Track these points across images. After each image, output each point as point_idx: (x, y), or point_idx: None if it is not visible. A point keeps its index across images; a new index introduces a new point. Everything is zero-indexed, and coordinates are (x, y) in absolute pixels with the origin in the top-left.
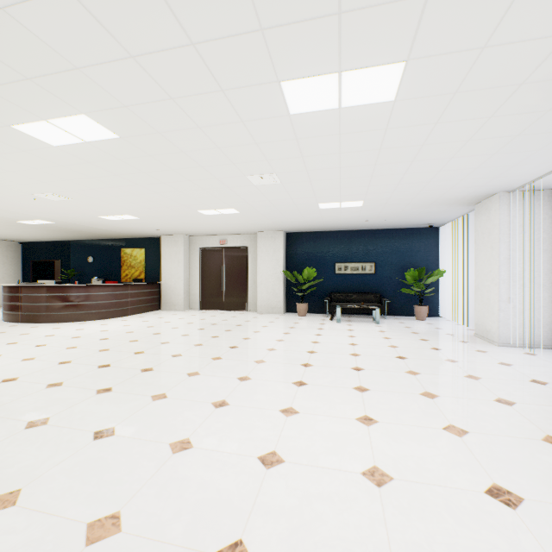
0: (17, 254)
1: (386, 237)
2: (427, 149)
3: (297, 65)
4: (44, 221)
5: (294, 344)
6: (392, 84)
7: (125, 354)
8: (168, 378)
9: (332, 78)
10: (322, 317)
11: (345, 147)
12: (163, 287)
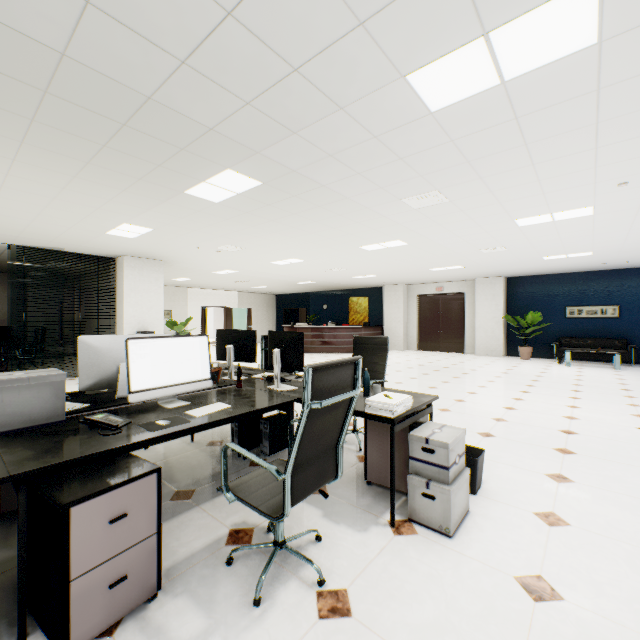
0: (274, 303)
1: (636, 277)
2: (638, 224)
3: (524, 215)
4: (311, 281)
5: (518, 376)
6: (588, 211)
7: (390, 371)
8: (430, 382)
9: (546, 215)
10: (548, 361)
11: (561, 231)
12: (384, 330)
